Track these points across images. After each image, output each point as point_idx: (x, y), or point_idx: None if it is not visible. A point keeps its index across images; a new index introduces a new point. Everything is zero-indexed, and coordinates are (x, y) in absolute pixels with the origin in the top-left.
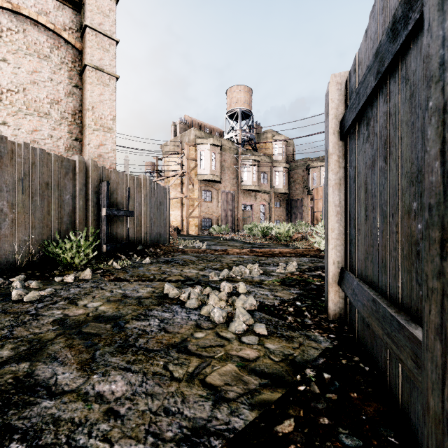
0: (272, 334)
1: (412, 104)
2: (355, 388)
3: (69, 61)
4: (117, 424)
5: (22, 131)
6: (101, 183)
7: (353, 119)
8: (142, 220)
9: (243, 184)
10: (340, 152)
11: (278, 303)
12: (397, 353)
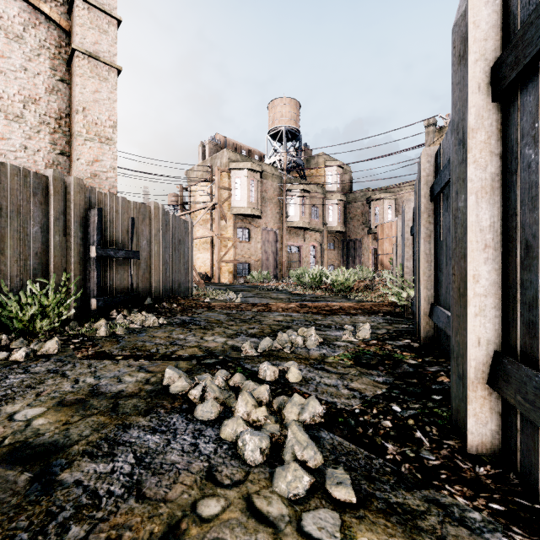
0: (368, 504)
1: None
2: None
3: (52, 46)
4: None
5: None
6: (89, 211)
7: None
8: (152, 263)
9: (289, 220)
10: (492, 126)
11: (360, 407)
12: None
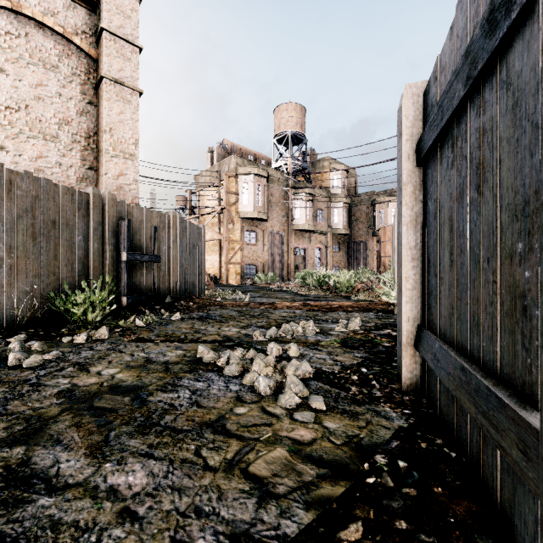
0: (332, 410)
1: (516, 115)
2: (439, 480)
3: (82, 73)
4: (134, 529)
5: (23, 158)
6: (120, 222)
7: (434, 139)
8: (171, 266)
9: (295, 223)
10: (416, 182)
11: (339, 369)
12: (497, 439)
